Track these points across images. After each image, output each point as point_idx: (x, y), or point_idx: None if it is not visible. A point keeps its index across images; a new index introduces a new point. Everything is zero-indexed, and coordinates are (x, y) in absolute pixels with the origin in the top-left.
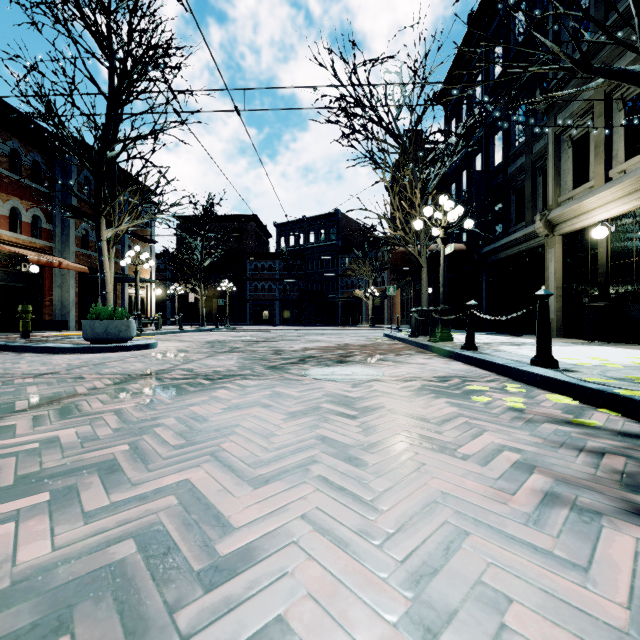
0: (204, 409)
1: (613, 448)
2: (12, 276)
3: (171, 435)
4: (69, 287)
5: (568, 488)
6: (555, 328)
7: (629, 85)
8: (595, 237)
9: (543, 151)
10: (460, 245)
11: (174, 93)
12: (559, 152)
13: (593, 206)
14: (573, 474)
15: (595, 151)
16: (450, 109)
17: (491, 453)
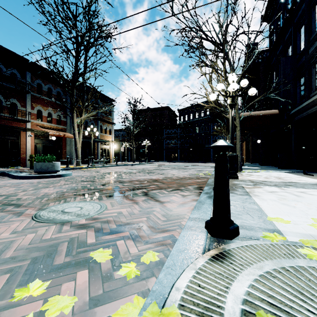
0: None
1: None
2: (49, 141)
3: None
4: (72, 145)
5: None
6: None
7: None
8: None
9: None
10: (274, 110)
11: (108, 49)
12: None
13: None
14: None
15: None
16: (272, 22)
17: None
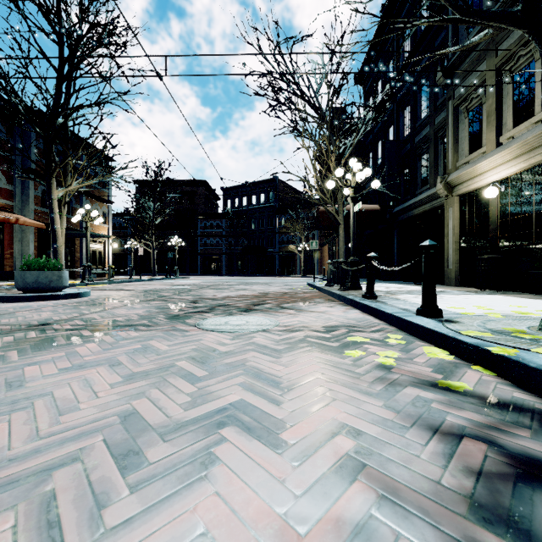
0: (40, 369)
1: (475, 427)
2: None
3: None
4: (28, 241)
5: (393, 513)
6: (453, 278)
7: (507, 26)
8: (487, 196)
9: (444, 122)
10: (375, 206)
11: (121, 68)
12: (457, 122)
13: (485, 169)
14: (411, 480)
15: (487, 120)
16: (368, 88)
17: (321, 438)
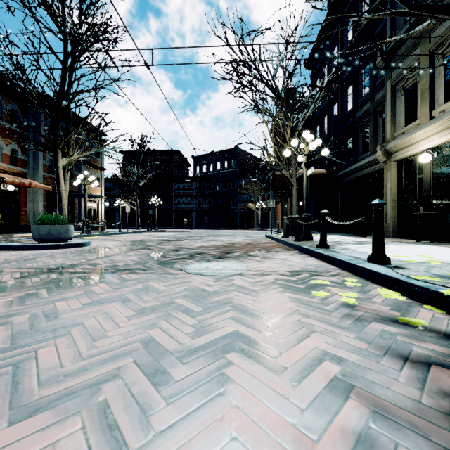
0: (68, 304)
1: (439, 357)
2: None
3: (4, 336)
4: (39, 201)
5: (387, 426)
6: (391, 231)
7: None
8: (421, 161)
9: (382, 99)
10: (322, 170)
11: (113, 60)
12: (394, 99)
13: (420, 138)
14: (395, 399)
15: (421, 96)
16: (315, 72)
17: (310, 363)
